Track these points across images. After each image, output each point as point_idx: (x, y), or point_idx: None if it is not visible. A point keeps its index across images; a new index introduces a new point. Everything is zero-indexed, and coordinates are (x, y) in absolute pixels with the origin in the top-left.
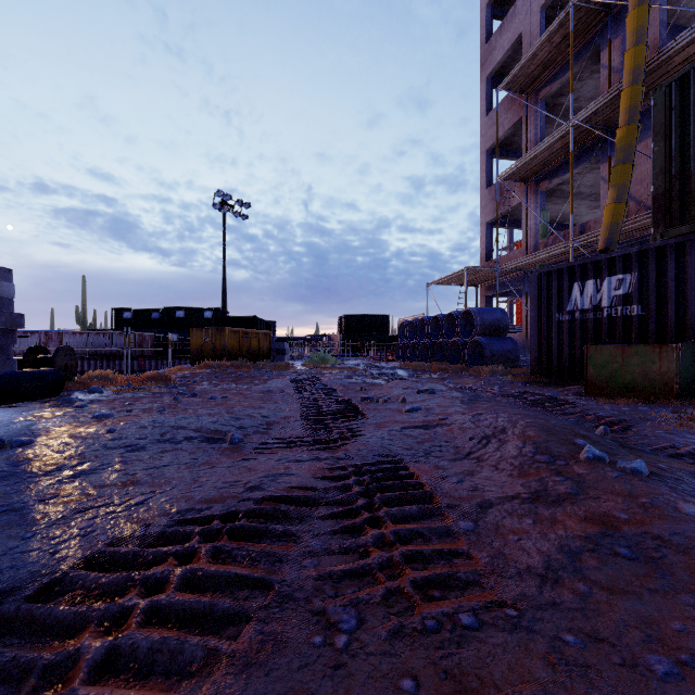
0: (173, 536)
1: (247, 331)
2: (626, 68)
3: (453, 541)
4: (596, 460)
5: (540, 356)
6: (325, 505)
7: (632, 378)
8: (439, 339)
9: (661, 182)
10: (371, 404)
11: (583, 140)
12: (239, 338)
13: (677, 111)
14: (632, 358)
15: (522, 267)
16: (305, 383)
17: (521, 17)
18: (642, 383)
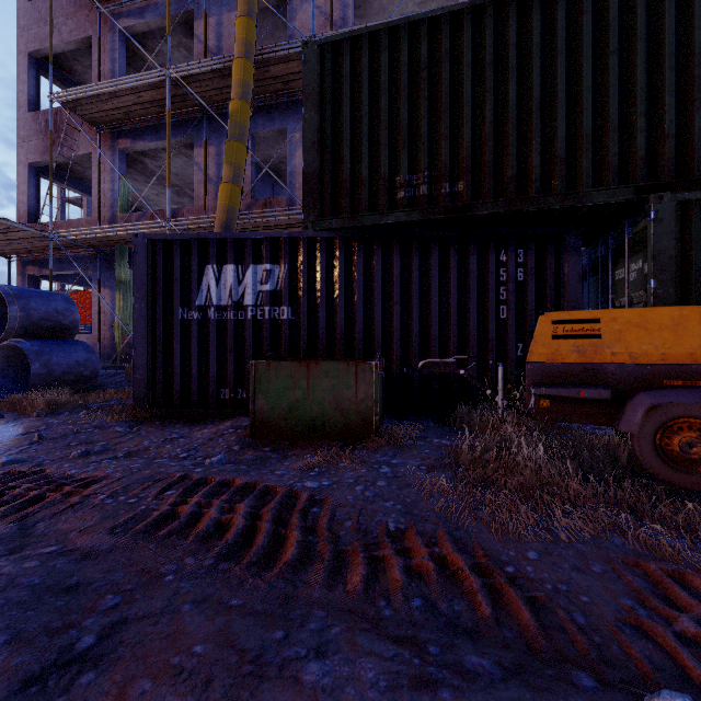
0: None
1: None
2: (239, 35)
3: None
4: None
5: (152, 375)
6: None
7: (321, 410)
8: None
9: (314, 160)
10: None
11: (177, 109)
12: None
13: (329, 80)
14: (321, 381)
15: (95, 243)
16: None
17: None
18: (334, 417)
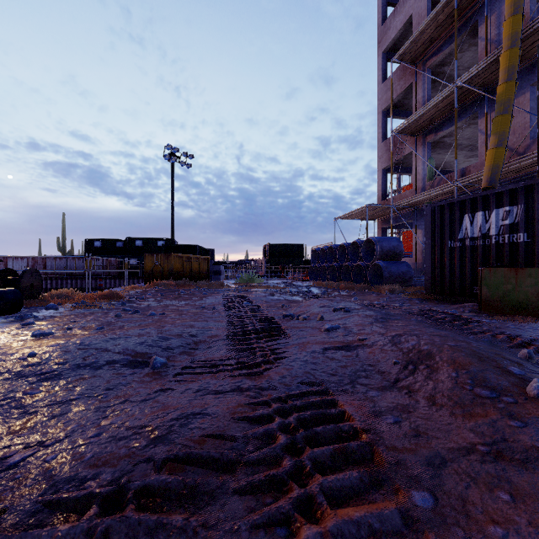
0: None
1: (189, 256)
2: (505, 35)
3: None
4: None
5: (434, 277)
6: (243, 465)
7: (525, 297)
8: (345, 263)
9: None
10: (292, 321)
11: (464, 100)
12: (183, 262)
13: None
14: (525, 280)
15: (413, 204)
16: (234, 301)
17: (411, 2)
18: (535, 302)
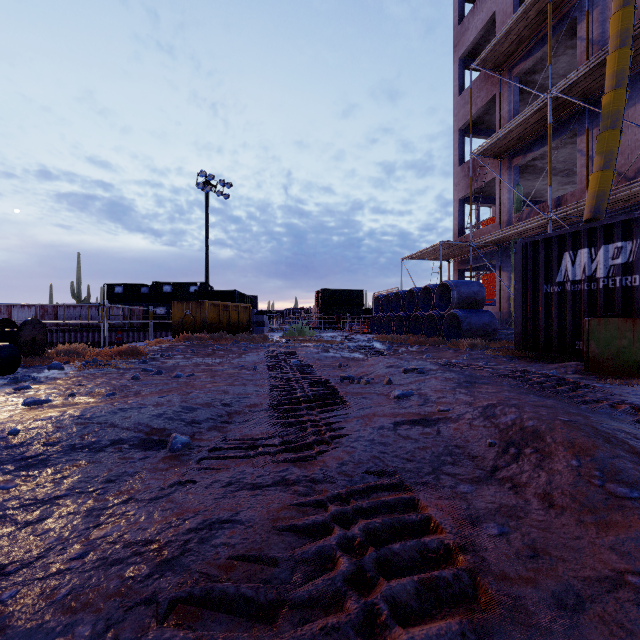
0: None
1: (226, 305)
2: (612, 32)
3: None
4: None
5: (525, 330)
6: (288, 607)
7: None
8: (414, 312)
9: None
10: (352, 385)
11: (560, 113)
12: (219, 311)
13: None
14: None
15: (496, 241)
16: (280, 359)
17: None
18: None
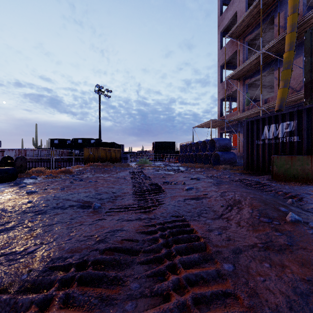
0: (42, 282)
1: (109, 149)
2: (288, 24)
3: (223, 282)
4: (296, 222)
5: (248, 161)
6: (142, 252)
7: (296, 172)
8: (198, 152)
9: (309, 76)
10: (168, 185)
11: (266, 60)
12: (106, 152)
13: None
14: (296, 162)
15: (237, 119)
16: (136, 174)
17: (237, 4)
18: (302, 175)
